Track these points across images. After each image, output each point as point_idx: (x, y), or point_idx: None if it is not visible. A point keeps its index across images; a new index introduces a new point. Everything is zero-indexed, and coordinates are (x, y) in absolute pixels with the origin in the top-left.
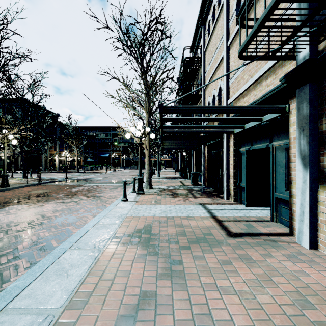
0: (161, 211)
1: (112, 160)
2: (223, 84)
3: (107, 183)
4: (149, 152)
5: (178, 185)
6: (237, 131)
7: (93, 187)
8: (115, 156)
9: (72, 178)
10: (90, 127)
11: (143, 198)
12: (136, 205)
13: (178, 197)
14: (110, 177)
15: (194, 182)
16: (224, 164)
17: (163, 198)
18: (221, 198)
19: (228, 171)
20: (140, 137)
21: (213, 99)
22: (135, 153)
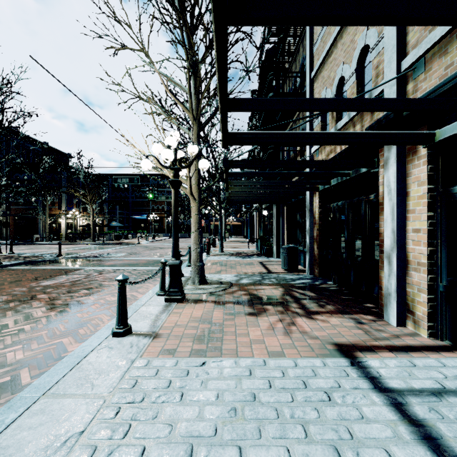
0: (222, 410)
1: (150, 224)
2: (377, 32)
3: (124, 266)
4: (199, 205)
5: (257, 272)
6: (455, 129)
7: (90, 276)
8: (154, 218)
9: (73, 253)
10: (119, 174)
11: (177, 318)
12: (146, 354)
13: (265, 313)
14: (138, 252)
15: (290, 266)
16: (390, 231)
17: (228, 318)
18: (379, 320)
19: (402, 251)
20: (174, 166)
21: (338, 89)
22: (187, 213)
